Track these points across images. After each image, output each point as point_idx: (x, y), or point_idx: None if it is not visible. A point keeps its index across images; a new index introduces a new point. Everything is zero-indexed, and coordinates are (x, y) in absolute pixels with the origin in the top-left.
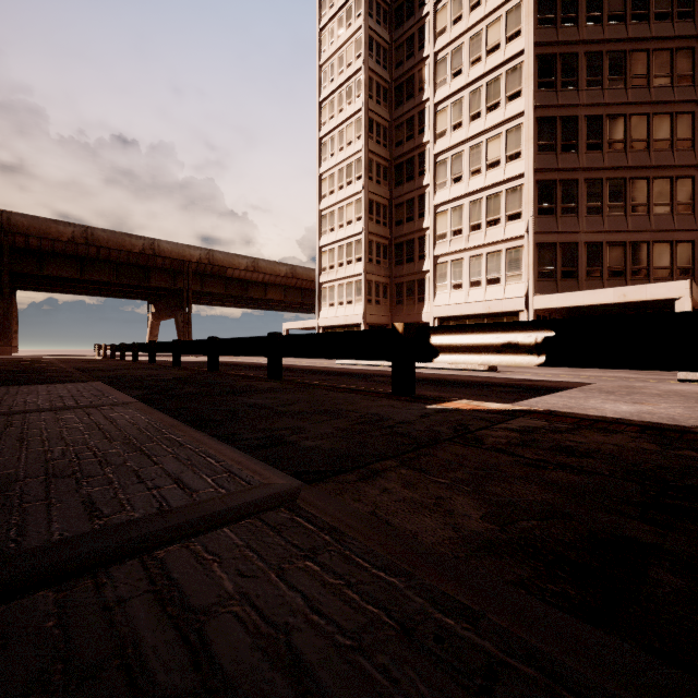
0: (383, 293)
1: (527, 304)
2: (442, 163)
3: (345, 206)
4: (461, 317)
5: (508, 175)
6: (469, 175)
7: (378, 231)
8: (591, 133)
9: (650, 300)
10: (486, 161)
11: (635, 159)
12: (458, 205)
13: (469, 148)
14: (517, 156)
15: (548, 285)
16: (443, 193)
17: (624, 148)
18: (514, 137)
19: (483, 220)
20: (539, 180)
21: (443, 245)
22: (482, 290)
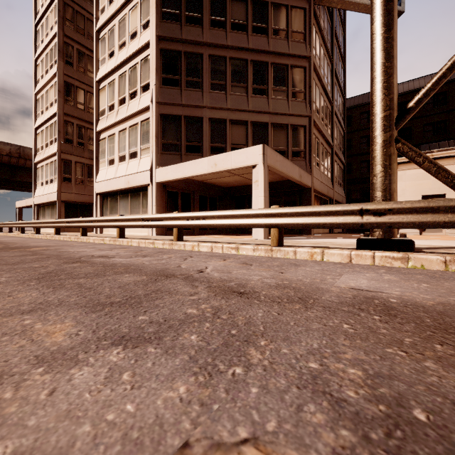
0: (88, 174)
1: (152, 178)
2: (102, 39)
3: (49, 89)
4: (115, 193)
5: (140, 44)
6: (118, 48)
7: (80, 115)
8: (216, 10)
9: (276, 180)
10: (129, 33)
11: (255, 42)
12: (112, 80)
13: (118, 22)
14: (148, 24)
15: (172, 158)
16: (102, 69)
17: (246, 31)
18: (145, 6)
19: (127, 94)
20: (163, 49)
21: (102, 121)
22: (126, 165)
